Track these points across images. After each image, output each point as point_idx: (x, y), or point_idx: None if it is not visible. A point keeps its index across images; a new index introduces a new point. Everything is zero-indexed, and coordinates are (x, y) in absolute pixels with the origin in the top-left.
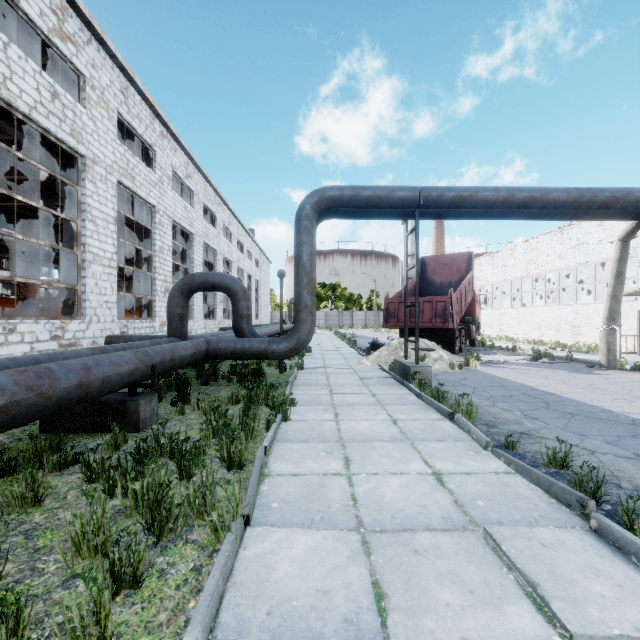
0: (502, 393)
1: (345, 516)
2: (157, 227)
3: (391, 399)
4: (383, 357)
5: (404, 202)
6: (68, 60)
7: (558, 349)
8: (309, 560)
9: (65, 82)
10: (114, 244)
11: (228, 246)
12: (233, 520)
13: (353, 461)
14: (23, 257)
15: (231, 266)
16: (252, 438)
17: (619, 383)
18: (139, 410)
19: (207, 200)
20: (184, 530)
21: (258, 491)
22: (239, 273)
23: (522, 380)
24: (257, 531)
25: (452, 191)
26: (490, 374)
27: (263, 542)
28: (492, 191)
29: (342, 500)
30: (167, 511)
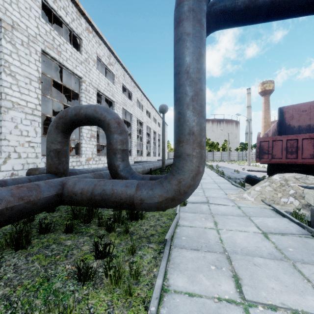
0: None
1: None
2: (83, 92)
3: None
4: (268, 193)
5: None
6: None
7: None
8: None
9: None
10: (38, 98)
11: (140, 113)
12: None
13: None
14: (43, 125)
15: (142, 125)
16: None
17: None
18: None
19: (125, 83)
20: None
21: None
22: (148, 130)
23: None
24: None
25: None
26: None
27: None
28: None
29: None
30: None
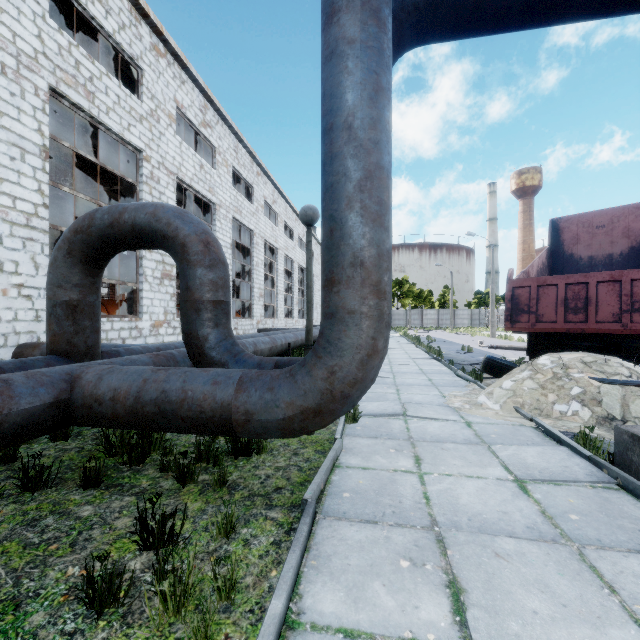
0: None
1: None
2: (145, 182)
3: None
4: (528, 395)
5: None
6: None
7: None
8: None
9: None
10: (41, 191)
11: (272, 229)
12: None
13: None
14: None
15: (276, 254)
16: None
17: None
18: None
19: (239, 165)
20: None
21: None
22: (289, 264)
23: None
24: None
25: None
26: None
27: None
28: None
29: None
30: None
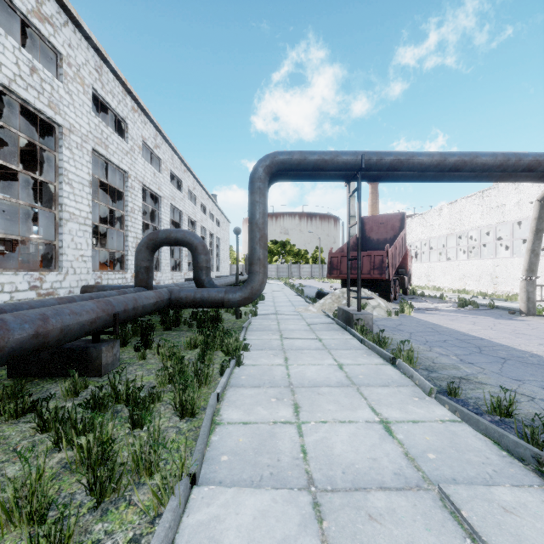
0: (436, 338)
1: (295, 471)
2: (129, 190)
3: (336, 344)
4: (327, 305)
5: (347, 165)
6: (46, 39)
7: (480, 297)
8: (257, 529)
9: (47, 62)
10: (89, 204)
11: (192, 208)
12: (178, 480)
13: (302, 408)
14: (15, 217)
15: (195, 225)
16: (206, 384)
17: (540, 328)
18: (101, 356)
19: (174, 168)
20: (128, 489)
21: (208, 442)
22: (202, 231)
23: (453, 326)
24: (203, 492)
25: (391, 155)
26: (423, 320)
27: (209, 506)
28: (427, 155)
29: (292, 452)
30: (110, 470)
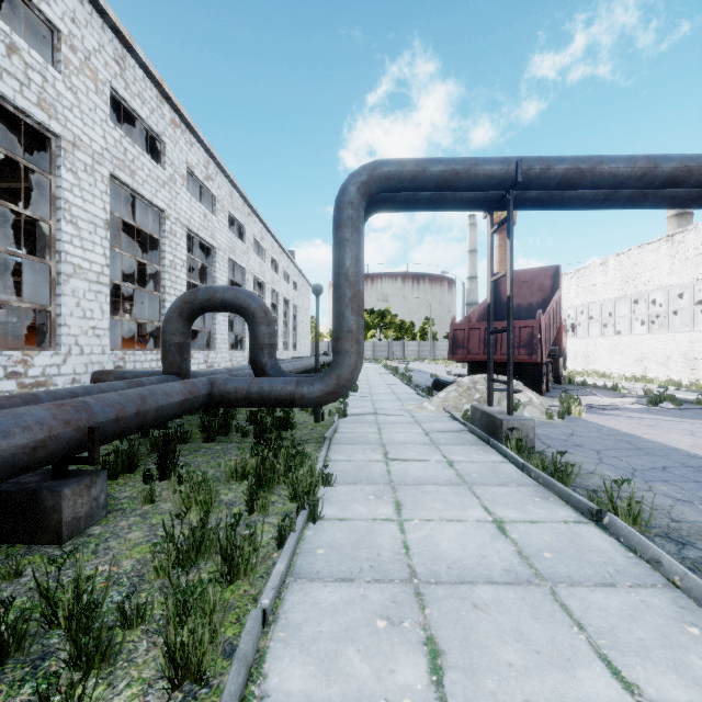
0: (647, 462)
1: None
2: (167, 236)
3: (479, 472)
4: (452, 400)
5: (492, 180)
6: (35, 6)
7: (671, 388)
8: None
9: None
10: (105, 254)
11: (260, 265)
12: None
13: (447, 656)
14: (30, 280)
15: (264, 288)
16: (246, 573)
17: None
18: (61, 507)
19: (233, 209)
20: None
21: None
22: (274, 297)
23: (660, 438)
24: None
25: (564, 162)
26: (606, 426)
27: None
28: (625, 160)
29: None
30: None
